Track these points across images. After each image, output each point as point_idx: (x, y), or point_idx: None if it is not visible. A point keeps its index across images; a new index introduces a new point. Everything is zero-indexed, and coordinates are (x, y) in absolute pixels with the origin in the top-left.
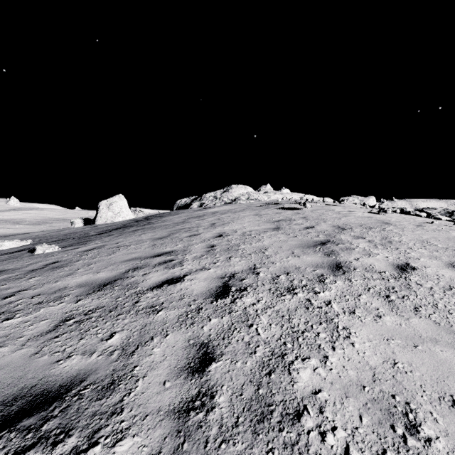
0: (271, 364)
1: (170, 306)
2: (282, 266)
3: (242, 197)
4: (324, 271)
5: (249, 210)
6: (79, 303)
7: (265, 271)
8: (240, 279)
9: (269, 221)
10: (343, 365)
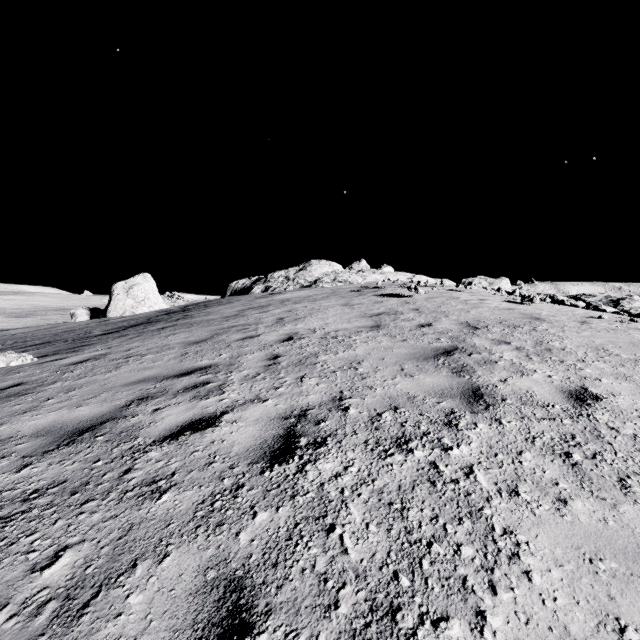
0: (369, 639)
1: (185, 481)
2: (386, 395)
3: (325, 278)
4: (455, 403)
5: (336, 297)
6: (21, 474)
7: (358, 405)
8: (316, 420)
9: (365, 315)
10: (518, 637)
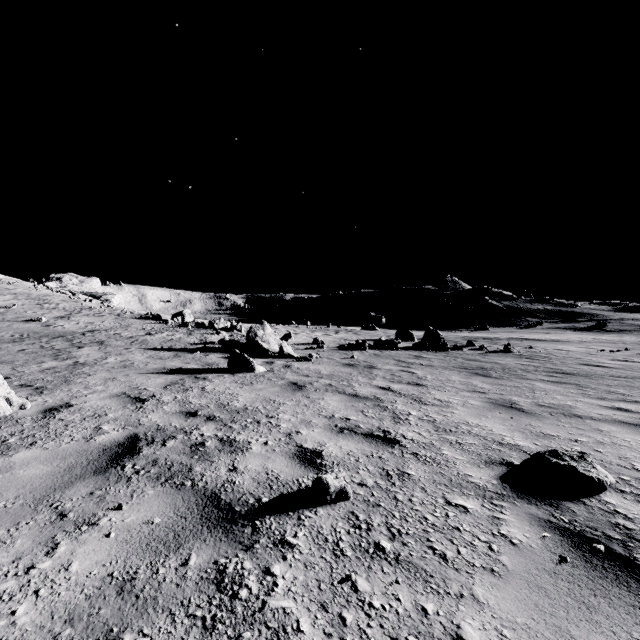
0: None
1: None
2: None
3: None
4: None
5: None
6: None
7: None
8: None
9: None
10: None
